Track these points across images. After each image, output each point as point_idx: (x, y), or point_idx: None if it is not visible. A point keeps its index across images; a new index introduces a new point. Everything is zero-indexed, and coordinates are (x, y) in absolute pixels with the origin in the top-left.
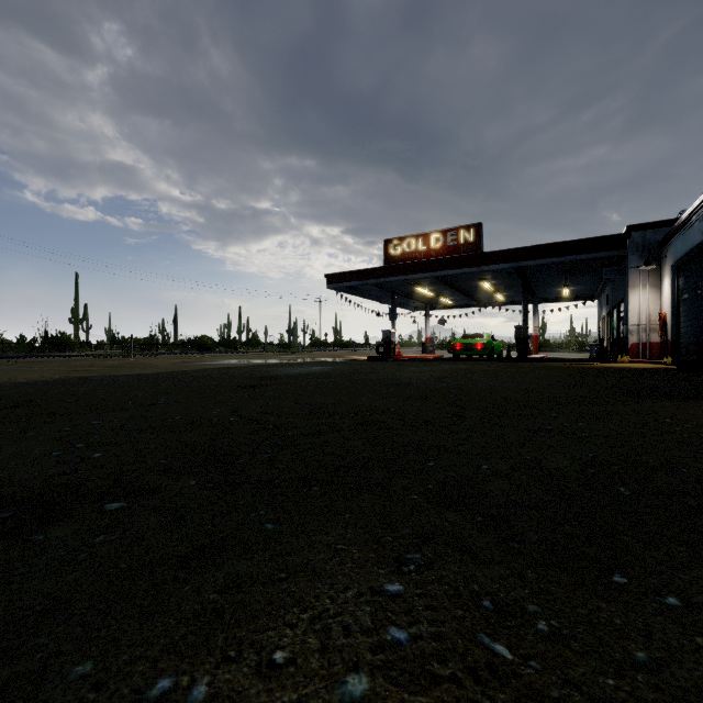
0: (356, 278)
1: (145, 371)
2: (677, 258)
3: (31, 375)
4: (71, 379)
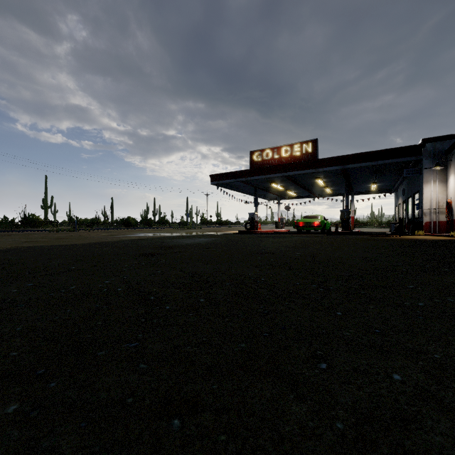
0: (231, 177)
1: (79, 242)
2: None
3: None
4: (19, 248)
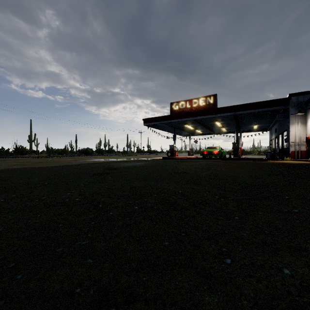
0: (157, 120)
1: (52, 165)
2: None
3: None
4: (10, 169)
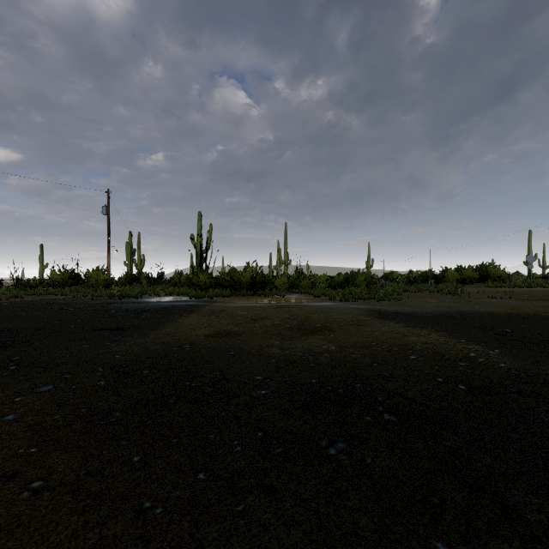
0: None
1: None
2: None
3: None
4: None
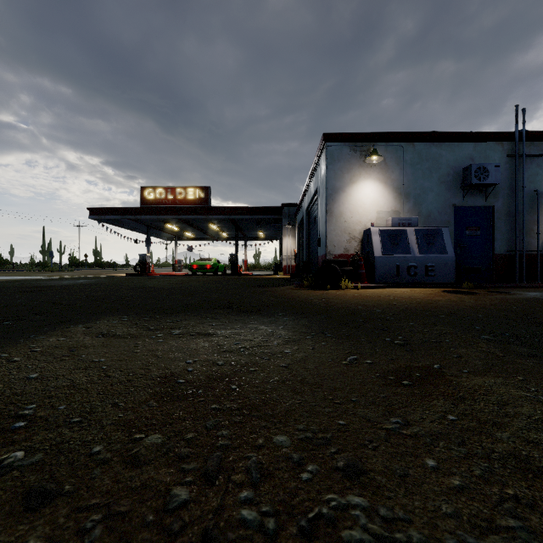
0: (116, 213)
1: None
2: (298, 224)
3: None
4: None
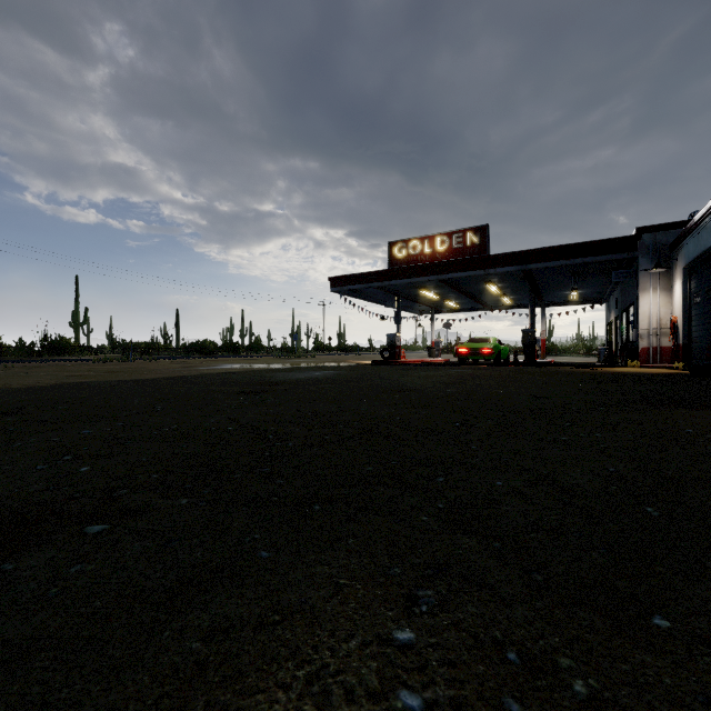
0: (360, 281)
1: (144, 377)
2: (689, 261)
3: (27, 380)
4: (68, 385)
